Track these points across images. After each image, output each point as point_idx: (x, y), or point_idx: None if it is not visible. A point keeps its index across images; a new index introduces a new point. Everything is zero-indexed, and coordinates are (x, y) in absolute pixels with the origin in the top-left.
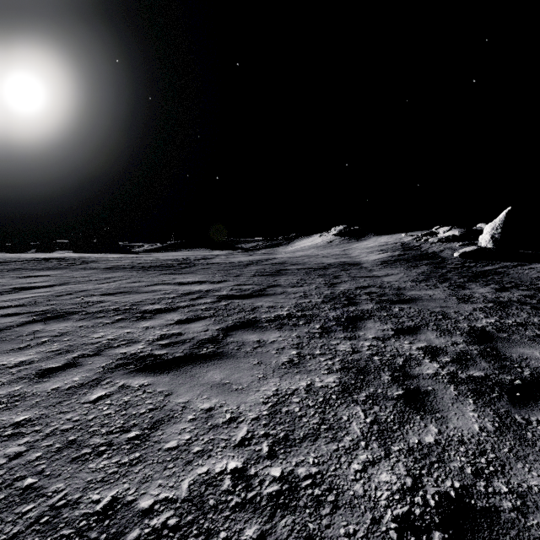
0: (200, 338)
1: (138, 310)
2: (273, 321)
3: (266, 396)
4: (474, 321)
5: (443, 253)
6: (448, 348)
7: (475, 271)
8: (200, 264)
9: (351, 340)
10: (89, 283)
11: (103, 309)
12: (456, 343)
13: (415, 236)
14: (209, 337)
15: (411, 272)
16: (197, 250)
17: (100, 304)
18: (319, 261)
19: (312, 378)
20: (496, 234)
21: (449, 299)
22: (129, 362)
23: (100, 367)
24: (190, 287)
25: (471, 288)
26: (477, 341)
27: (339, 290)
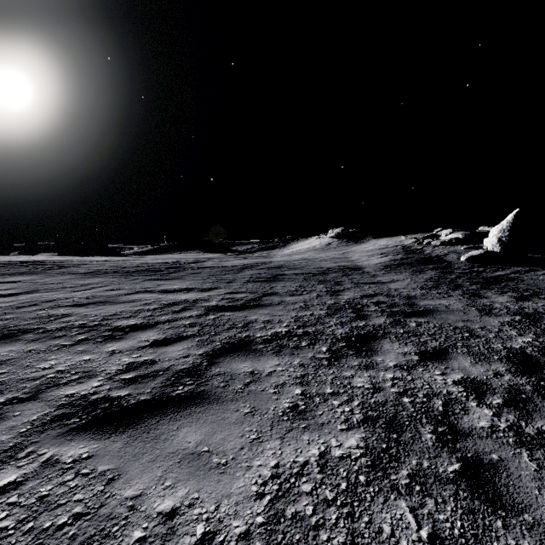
0: (177, 369)
1: (109, 326)
2: (270, 341)
3: (261, 479)
4: (508, 341)
5: (448, 257)
6: (492, 382)
7: (486, 276)
8: (190, 268)
9: (368, 370)
10: (61, 290)
11: (66, 325)
12: (500, 374)
13: (416, 239)
14: (189, 366)
15: (418, 277)
16: (189, 252)
17: (65, 318)
18: (318, 266)
19: (326, 439)
20: (503, 237)
21: (468, 310)
22: (72, 412)
23: (28, 422)
24: (175, 295)
25: (488, 297)
26: (523, 370)
27: (343, 299)
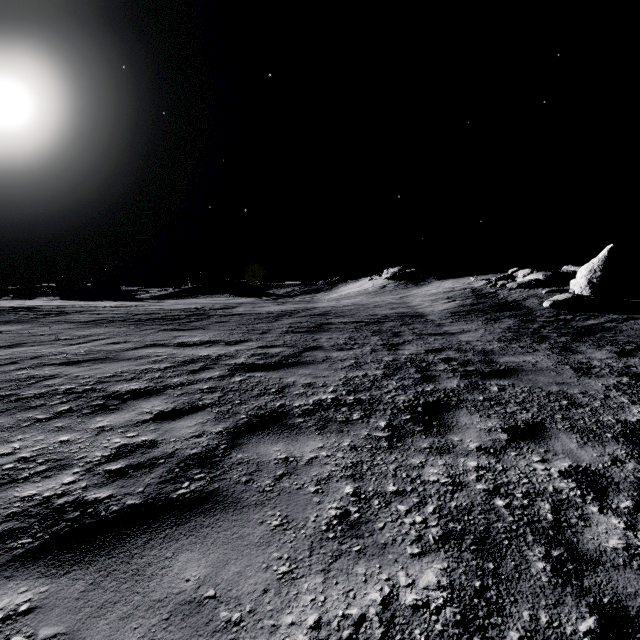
0: (184, 455)
1: (103, 392)
2: (312, 412)
3: None
4: (621, 411)
5: (527, 302)
6: (613, 473)
7: (576, 326)
8: (216, 316)
9: (443, 454)
10: (53, 343)
11: (47, 390)
12: (620, 460)
13: (487, 281)
14: (201, 450)
15: (493, 327)
16: (217, 296)
17: (49, 380)
18: (371, 312)
19: (391, 573)
20: (594, 279)
21: (561, 369)
22: (24, 526)
23: None
24: (194, 350)
25: (582, 352)
26: None
27: (404, 355)
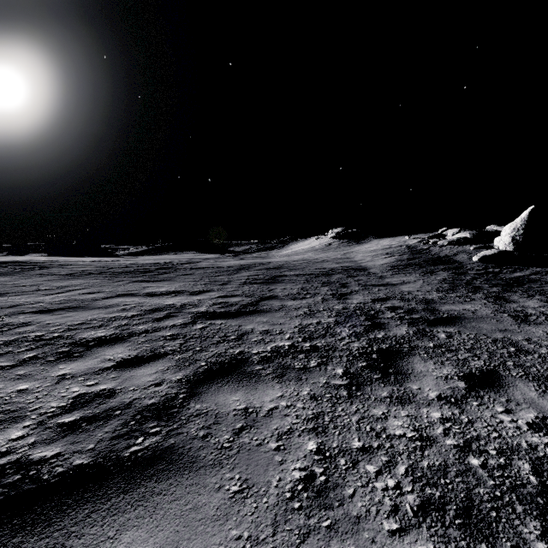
0: (141, 405)
1: (70, 339)
2: (270, 359)
3: None
4: None
5: (458, 257)
6: None
7: (504, 278)
8: (182, 269)
9: (404, 404)
10: (33, 293)
11: (18, 337)
12: None
13: (420, 239)
14: (159, 400)
15: (430, 279)
16: (185, 253)
17: (21, 328)
18: (319, 266)
19: None
20: (517, 236)
21: (500, 317)
22: None
23: None
24: (160, 300)
25: (516, 301)
26: None
27: (353, 304)
